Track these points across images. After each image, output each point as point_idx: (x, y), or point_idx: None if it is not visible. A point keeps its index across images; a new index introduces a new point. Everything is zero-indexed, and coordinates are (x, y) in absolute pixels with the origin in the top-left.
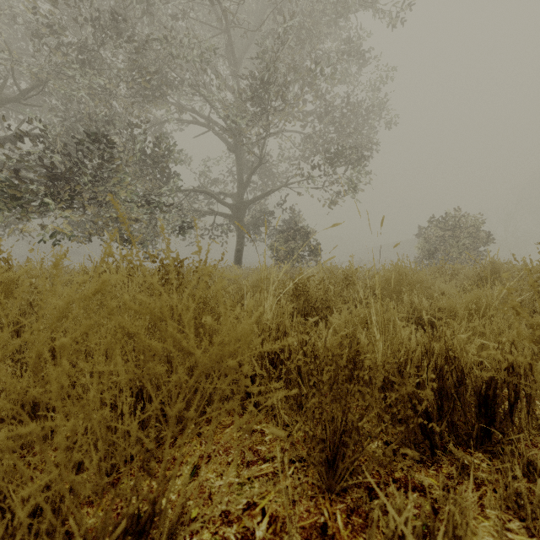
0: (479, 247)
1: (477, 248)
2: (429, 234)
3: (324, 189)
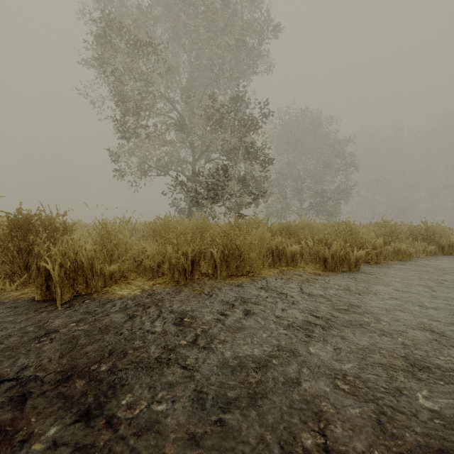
0: None
1: None
2: None
3: None
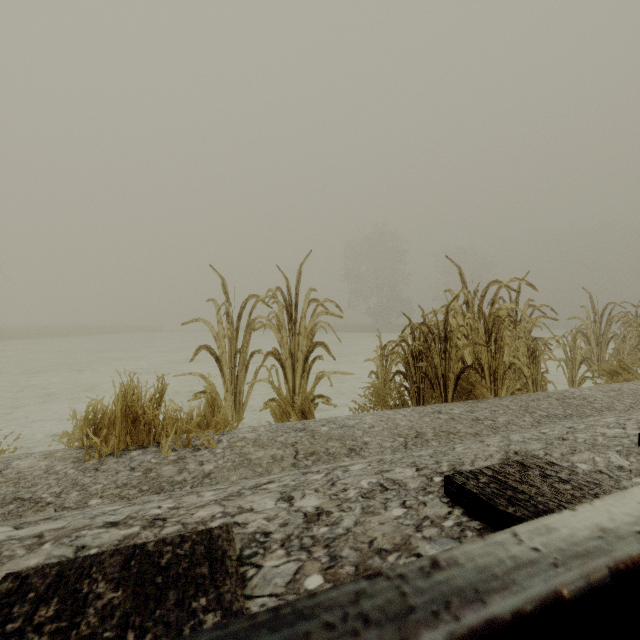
0: None
1: None
2: None
3: None
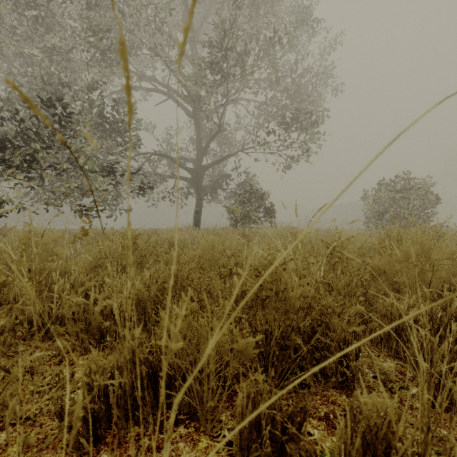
0: (428, 209)
1: (424, 210)
2: (378, 196)
3: (278, 153)
